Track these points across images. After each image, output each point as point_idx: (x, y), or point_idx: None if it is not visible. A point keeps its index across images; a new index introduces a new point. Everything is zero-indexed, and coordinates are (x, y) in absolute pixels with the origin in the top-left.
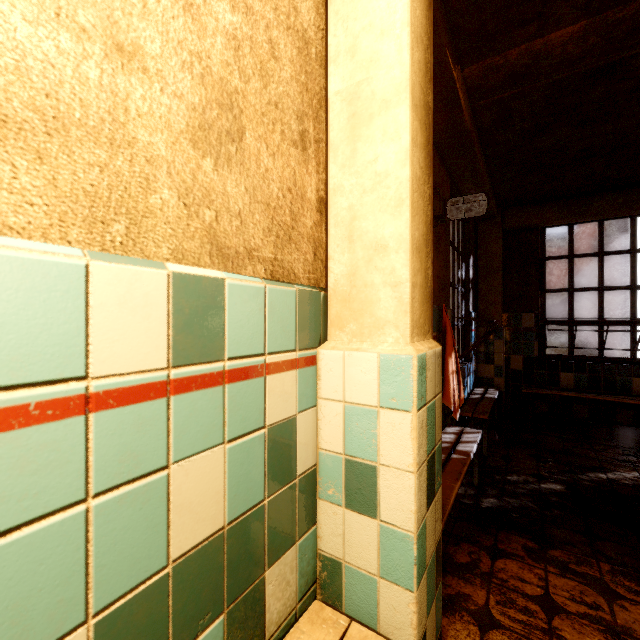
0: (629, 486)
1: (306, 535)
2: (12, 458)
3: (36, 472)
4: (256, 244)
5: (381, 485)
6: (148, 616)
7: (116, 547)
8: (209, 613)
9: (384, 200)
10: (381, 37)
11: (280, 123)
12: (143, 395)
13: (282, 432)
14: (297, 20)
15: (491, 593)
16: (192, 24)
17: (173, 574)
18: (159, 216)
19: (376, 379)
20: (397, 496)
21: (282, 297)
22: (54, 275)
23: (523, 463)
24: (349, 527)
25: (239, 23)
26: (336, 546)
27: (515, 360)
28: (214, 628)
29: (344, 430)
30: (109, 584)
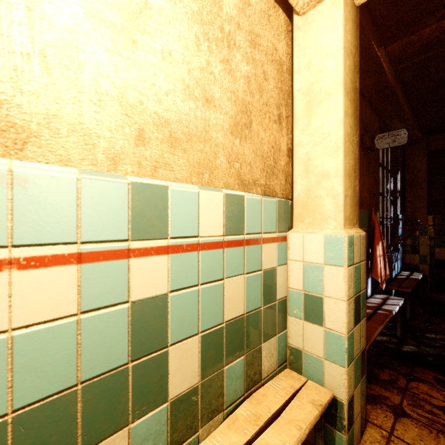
0: None
1: (281, 333)
2: (179, 263)
3: (185, 270)
4: (257, 177)
5: (325, 308)
6: (217, 342)
7: (207, 308)
8: (238, 352)
9: (327, 148)
10: (325, 57)
11: (268, 113)
12: (215, 246)
13: (269, 274)
14: (276, 55)
15: (404, 399)
16: (231, 78)
17: (225, 327)
18: (219, 169)
19: (322, 249)
20: (335, 314)
21: (269, 204)
22: (190, 196)
23: (441, 327)
24: (306, 331)
25: (250, 69)
26: (298, 341)
27: (439, 252)
28: (240, 360)
29: (303, 277)
30: (205, 322)
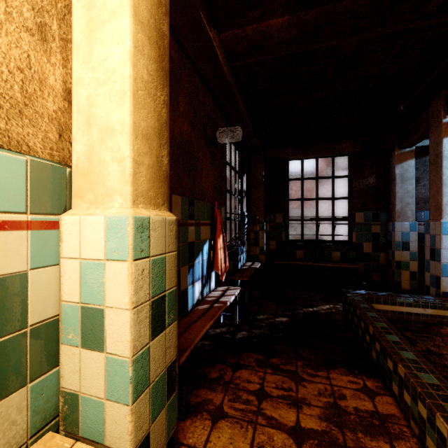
0: (323, 313)
1: (43, 377)
2: None
3: None
4: None
5: (107, 324)
6: None
7: None
8: None
9: (112, 92)
10: None
11: (4, 4)
12: None
13: (3, 286)
14: None
15: (227, 395)
16: None
17: None
18: None
19: (103, 237)
20: (118, 331)
21: (3, 162)
22: None
23: (269, 307)
24: (84, 363)
25: None
26: (74, 381)
27: (272, 243)
28: None
29: (80, 282)
30: None
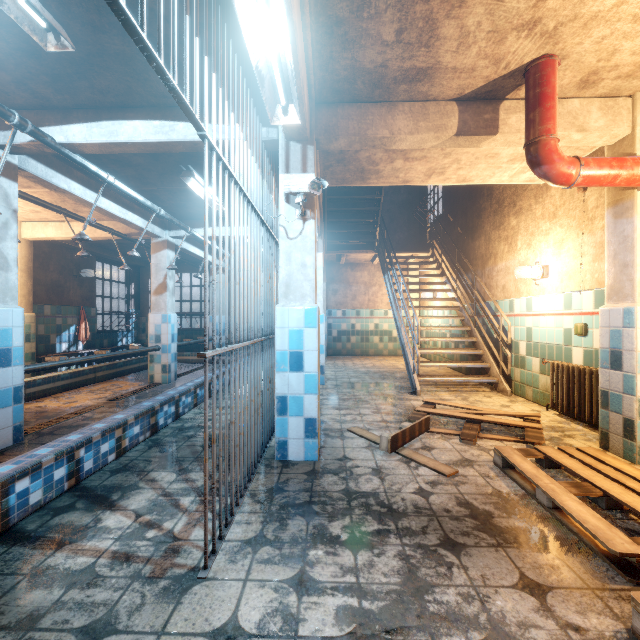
0: None
1: None
2: None
3: None
4: None
5: None
6: None
7: None
8: None
9: None
10: None
11: None
12: None
13: None
14: None
15: None
16: None
17: None
18: None
19: None
20: None
21: None
22: None
23: None
24: None
25: None
26: None
27: None
28: None
29: None
30: None
